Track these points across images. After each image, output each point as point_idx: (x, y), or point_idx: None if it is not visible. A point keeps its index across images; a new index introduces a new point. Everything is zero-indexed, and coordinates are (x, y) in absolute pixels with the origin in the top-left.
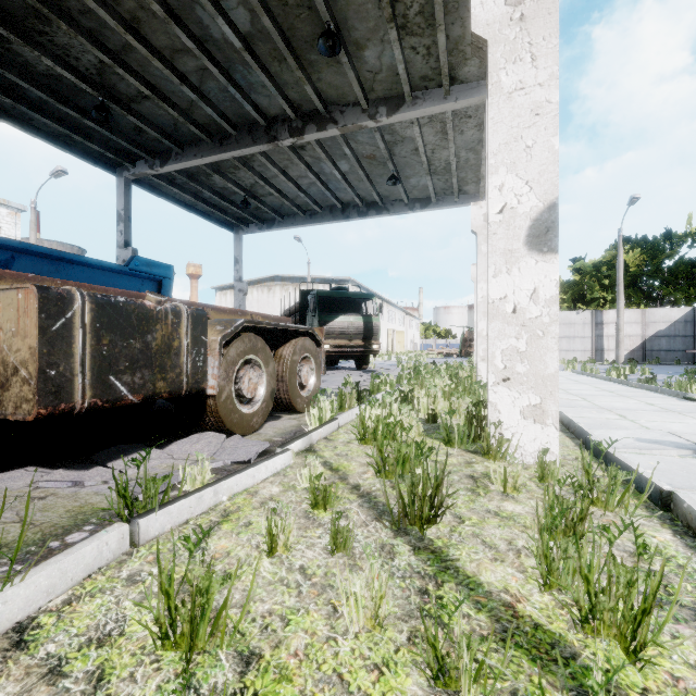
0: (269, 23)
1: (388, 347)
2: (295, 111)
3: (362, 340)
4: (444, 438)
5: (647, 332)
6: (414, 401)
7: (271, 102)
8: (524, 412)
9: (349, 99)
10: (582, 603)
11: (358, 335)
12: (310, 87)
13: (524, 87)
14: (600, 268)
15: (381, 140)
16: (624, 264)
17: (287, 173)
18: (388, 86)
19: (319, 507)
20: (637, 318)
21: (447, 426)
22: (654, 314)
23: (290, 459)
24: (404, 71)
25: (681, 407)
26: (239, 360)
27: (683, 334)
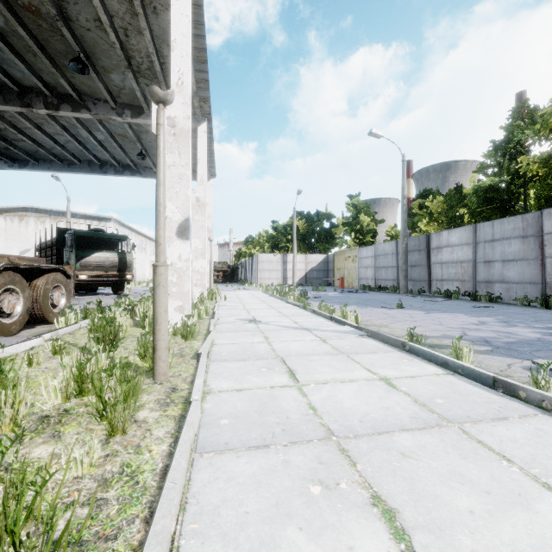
0: (24, 32)
1: (151, 276)
2: (50, 90)
3: (117, 272)
4: (142, 326)
5: (308, 267)
6: (137, 311)
7: (25, 76)
8: (176, 309)
9: (101, 96)
10: (143, 353)
11: (113, 268)
12: (64, 81)
13: (176, 165)
14: (286, 228)
15: (129, 129)
16: (298, 228)
17: (43, 128)
18: (132, 98)
19: (57, 354)
20: (303, 259)
21: (143, 320)
22: (311, 258)
23: (42, 342)
24: (141, 96)
25: (280, 306)
26: (1, 289)
27: (323, 269)
